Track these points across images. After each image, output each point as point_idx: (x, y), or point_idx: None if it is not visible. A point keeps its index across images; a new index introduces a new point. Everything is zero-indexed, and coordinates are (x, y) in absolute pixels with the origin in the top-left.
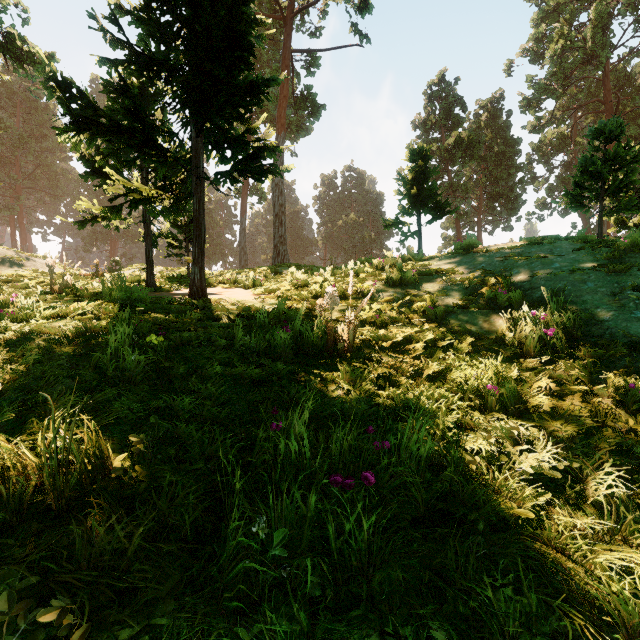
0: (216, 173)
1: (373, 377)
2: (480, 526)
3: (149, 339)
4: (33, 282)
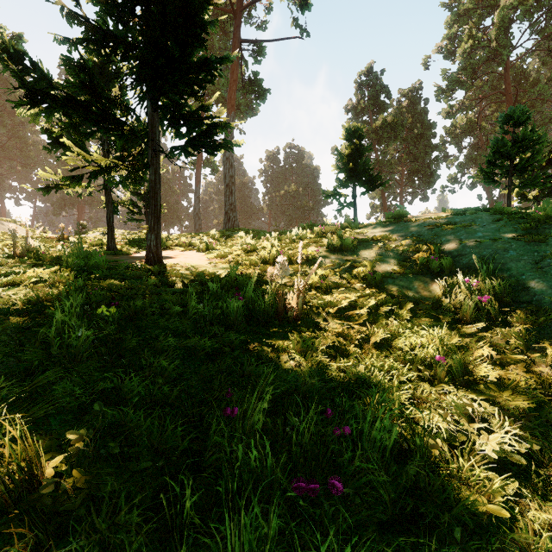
0: (171, 146)
1: (323, 345)
2: (456, 534)
3: (100, 312)
4: (0, 245)
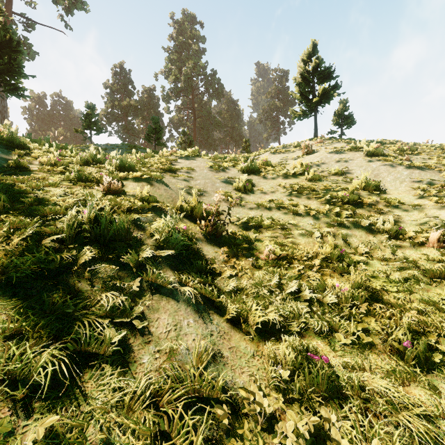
0: None
1: None
2: None
3: None
4: None
